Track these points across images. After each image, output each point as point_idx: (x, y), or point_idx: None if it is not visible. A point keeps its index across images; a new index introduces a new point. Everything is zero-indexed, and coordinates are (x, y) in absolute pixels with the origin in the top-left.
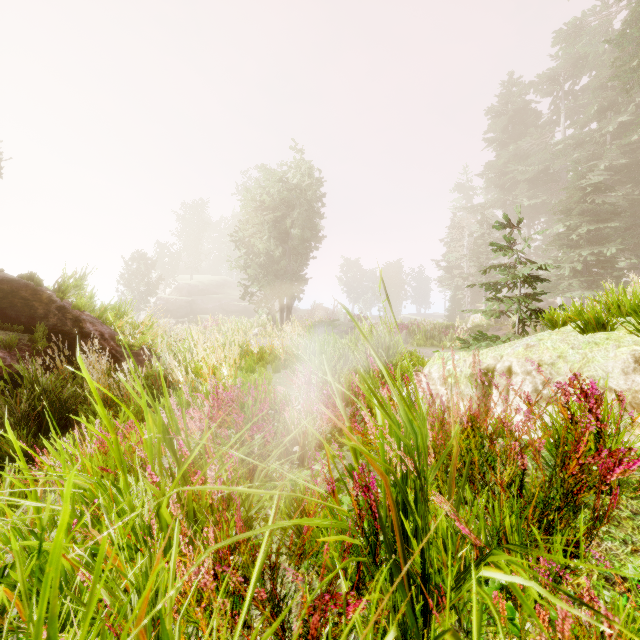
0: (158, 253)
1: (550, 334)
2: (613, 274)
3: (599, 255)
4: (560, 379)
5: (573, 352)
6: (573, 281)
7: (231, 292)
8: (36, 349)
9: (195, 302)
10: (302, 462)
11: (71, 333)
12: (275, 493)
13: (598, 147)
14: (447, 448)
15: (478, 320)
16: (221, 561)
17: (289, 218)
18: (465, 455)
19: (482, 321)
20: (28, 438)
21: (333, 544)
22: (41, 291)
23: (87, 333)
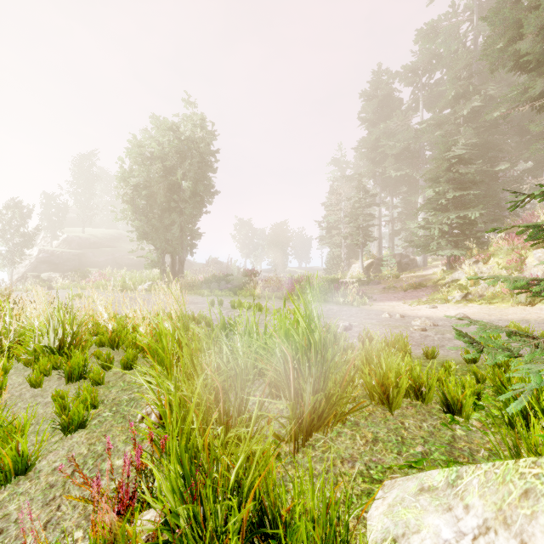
0: (43, 204)
1: None
2: (476, 235)
3: (463, 218)
4: None
5: None
6: (441, 241)
7: (126, 246)
8: None
9: (85, 255)
10: None
11: None
12: None
13: (455, 128)
14: None
15: (357, 274)
16: None
17: (180, 169)
18: None
19: (360, 275)
20: None
21: None
22: None
23: None
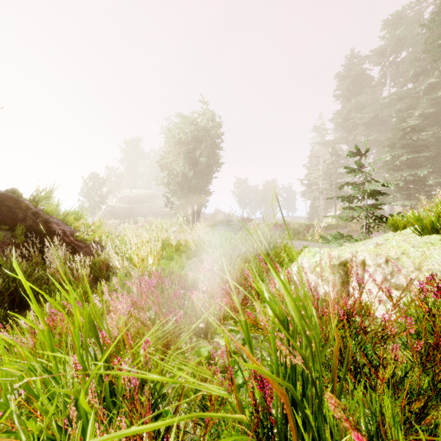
0: (107, 174)
1: (394, 235)
2: (425, 189)
3: (415, 176)
4: (404, 271)
5: (414, 250)
6: (397, 194)
7: (158, 201)
8: (16, 243)
9: (133, 208)
10: (206, 336)
11: (42, 231)
12: (174, 420)
13: (414, 100)
14: (329, 341)
15: (330, 221)
16: (135, 437)
17: (198, 150)
18: (340, 341)
19: (332, 221)
20: (0, 313)
21: (231, 421)
22: (21, 201)
23: (54, 231)
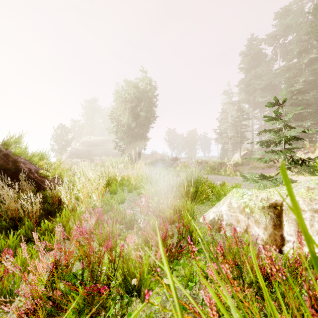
0: (72, 125)
1: None
2: (308, 136)
3: (300, 126)
4: None
5: None
6: None
7: (110, 145)
8: None
9: (91, 150)
10: (139, 294)
11: (11, 169)
12: None
13: (298, 71)
14: None
15: (236, 160)
16: None
17: (139, 106)
18: None
19: (238, 160)
20: None
21: None
22: None
23: (21, 169)
